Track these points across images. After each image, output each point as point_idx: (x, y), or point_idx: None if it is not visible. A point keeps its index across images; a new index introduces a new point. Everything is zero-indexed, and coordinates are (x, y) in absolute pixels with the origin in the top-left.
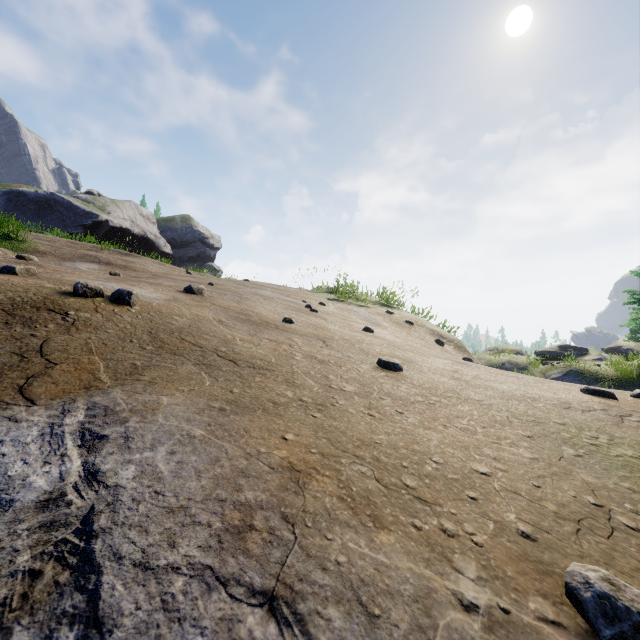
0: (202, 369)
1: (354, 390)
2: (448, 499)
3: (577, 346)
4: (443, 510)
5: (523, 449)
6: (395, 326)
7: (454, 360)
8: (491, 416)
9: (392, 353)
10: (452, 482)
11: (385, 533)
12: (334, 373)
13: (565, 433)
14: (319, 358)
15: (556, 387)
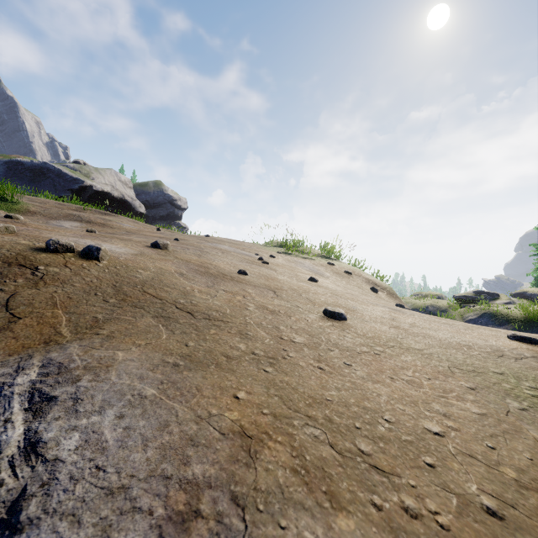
0: (160, 322)
1: (303, 341)
2: (405, 467)
3: (490, 292)
4: (402, 482)
5: (470, 403)
6: (336, 276)
7: (390, 307)
8: (433, 366)
9: (336, 302)
10: (407, 445)
11: (343, 516)
12: (284, 323)
13: (505, 384)
14: (270, 308)
15: (485, 333)
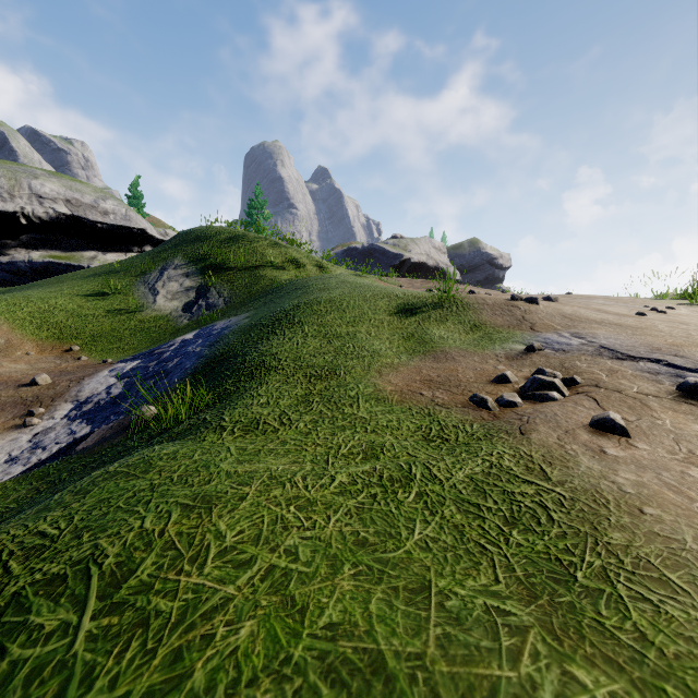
0: (603, 326)
1: None
2: None
3: None
4: None
5: None
6: None
7: None
8: None
9: None
10: None
11: None
12: (693, 332)
13: None
14: (679, 328)
15: None
